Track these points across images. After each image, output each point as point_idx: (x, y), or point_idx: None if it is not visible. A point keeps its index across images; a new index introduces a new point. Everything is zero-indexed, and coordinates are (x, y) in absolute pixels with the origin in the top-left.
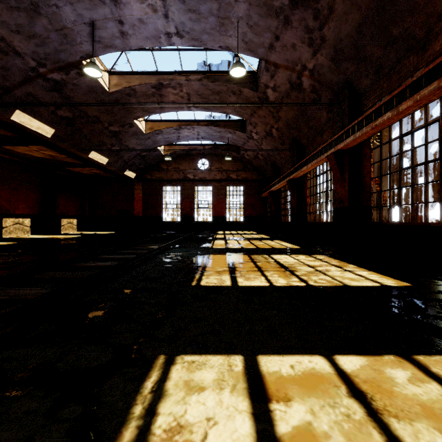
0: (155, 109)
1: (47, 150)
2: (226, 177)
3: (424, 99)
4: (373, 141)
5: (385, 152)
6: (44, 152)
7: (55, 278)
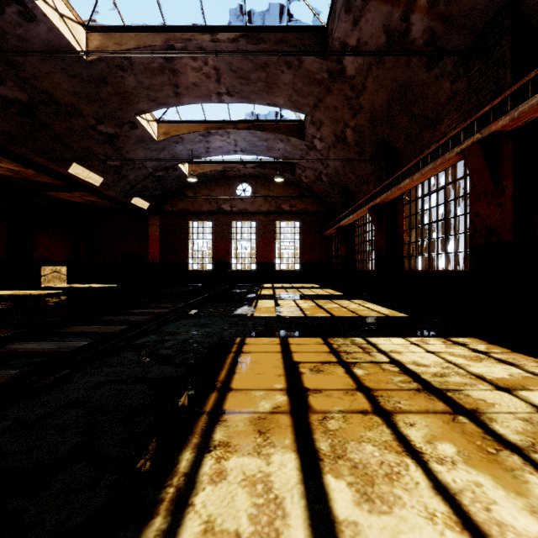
0: (168, 98)
1: (3, 160)
2: (276, 208)
3: None
4: None
5: None
6: None
7: None
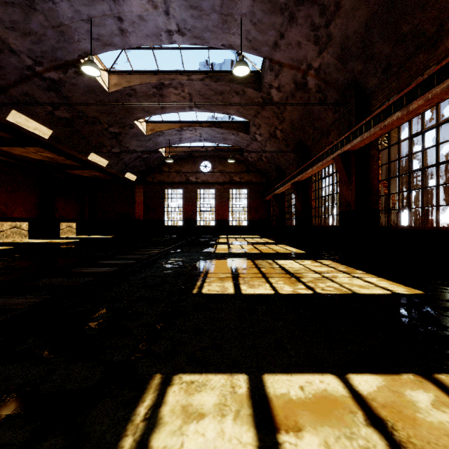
0: (156, 110)
1: (45, 151)
2: (229, 179)
3: (436, 98)
4: (381, 142)
5: (394, 154)
6: (42, 154)
7: (49, 286)
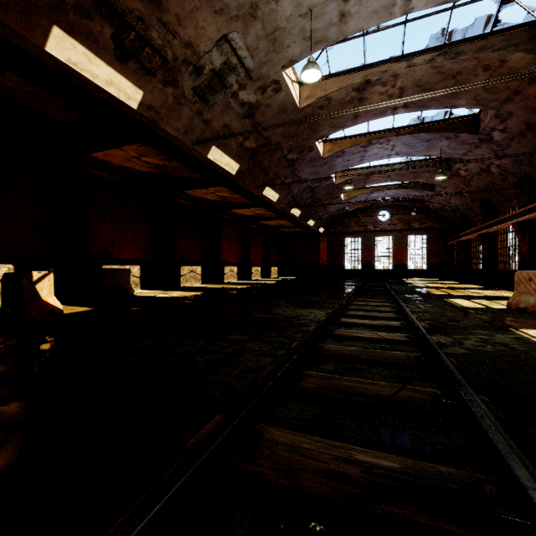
0: (359, 186)
1: (283, 221)
2: (408, 226)
3: None
4: None
5: None
6: (279, 222)
7: (371, 291)
